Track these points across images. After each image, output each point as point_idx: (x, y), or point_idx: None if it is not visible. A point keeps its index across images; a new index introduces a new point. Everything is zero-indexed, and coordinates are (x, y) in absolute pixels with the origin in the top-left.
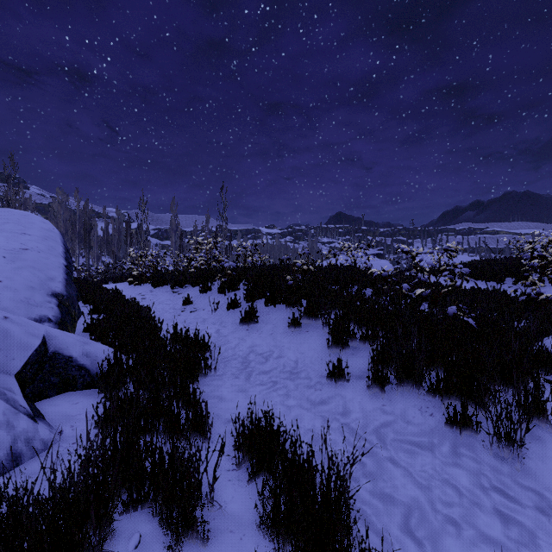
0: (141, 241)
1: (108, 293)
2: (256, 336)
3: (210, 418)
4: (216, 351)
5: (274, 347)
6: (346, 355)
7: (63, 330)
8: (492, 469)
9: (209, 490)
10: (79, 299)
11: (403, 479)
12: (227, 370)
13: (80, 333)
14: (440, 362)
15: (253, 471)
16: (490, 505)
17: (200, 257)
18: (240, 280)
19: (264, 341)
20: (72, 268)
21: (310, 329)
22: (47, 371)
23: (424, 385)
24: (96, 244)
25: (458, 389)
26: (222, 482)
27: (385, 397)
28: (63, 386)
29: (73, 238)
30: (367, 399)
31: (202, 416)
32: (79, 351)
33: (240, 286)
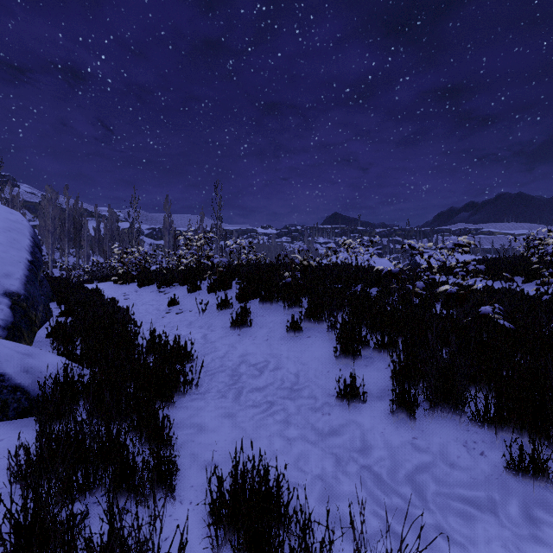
0: (133, 239)
1: (86, 293)
2: (249, 343)
3: (182, 460)
4: (201, 361)
5: (270, 356)
6: (358, 367)
7: (14, 337)
8: None
9: None
10: (54, 300)
11: None
12: (212, 386)
13: (42, 339)
14: (483, 379)
15: None
16: None
17: (190, 254)
18: (232, 279)
19: (258, 348)
20: (39, 264)
21: (313, 334)
22: None
23: (465, 409)
24: (86, 243)
25: (516, 418)
26: None
27: (415, 425)
28: None
29: (62, 237)
30: (392, 429)
31: (167, 464)
32: (17, 366)
33: (232, 285)
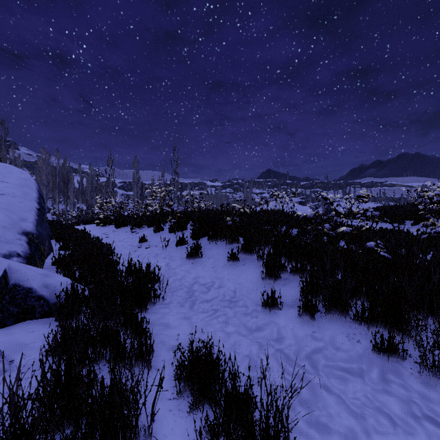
0: (109, 191)
1: (77, 233)
2: (200, 269)
3: (155, 345)
4: (165, 282)
5: (215, 278)
6: (278, 286)
7: (31, 264)
8: (422, 396)
9: (149, 421)
10: (53, 238)
11: (337, 407)
12: (174, 299)
13: (49, 266)
14: (363, 292)
15: (192, 401)
16: (425, 436)
17: (155, 203)
18: (187, 222)
19: (207, 273)
20: (44, 211)
21: (247, 263)
22: (7, 302)
23: (350, 313)
24: (72, 194)
25: (382, 317)
26: (162, 412)
27: (315, 324)
28: (22, 316)
29: (54, 189)
30: (299, 326)
31: (146, 344)
32: (39, 283)
33: (187, 227)
